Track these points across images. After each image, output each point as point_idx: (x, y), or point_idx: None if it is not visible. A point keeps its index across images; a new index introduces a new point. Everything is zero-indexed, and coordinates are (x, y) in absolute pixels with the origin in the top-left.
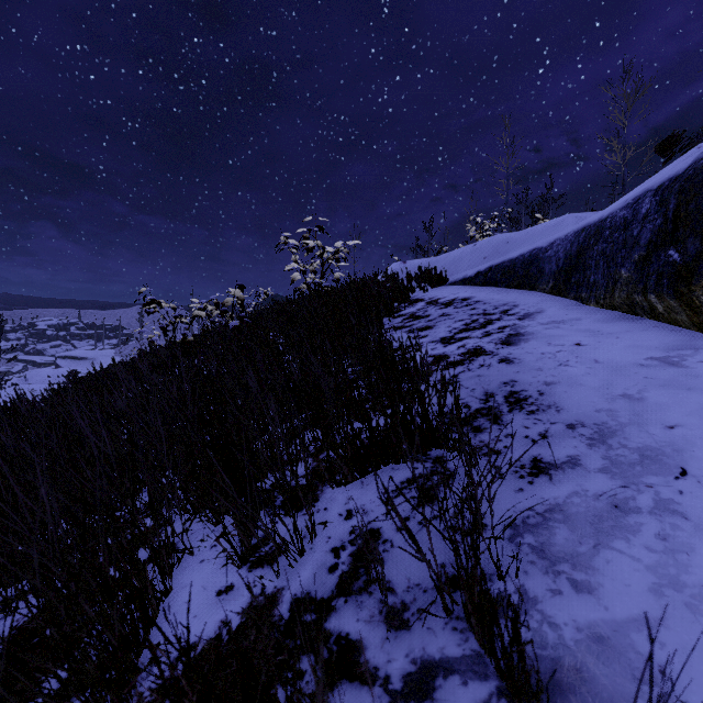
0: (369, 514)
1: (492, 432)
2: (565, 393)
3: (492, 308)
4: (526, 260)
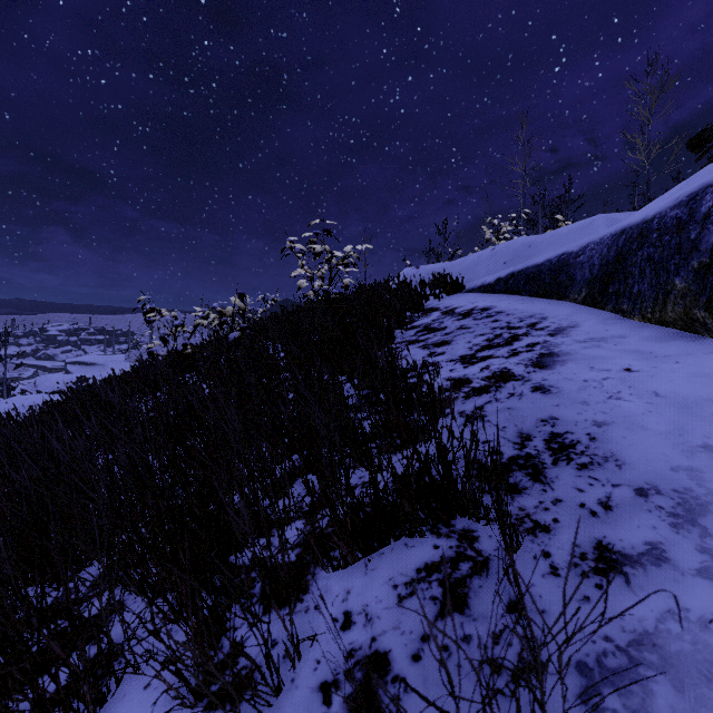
0: (374, 623)
1: (534, 494)
2: (624, 440)
3: (517, 320)
4: (554, 266)
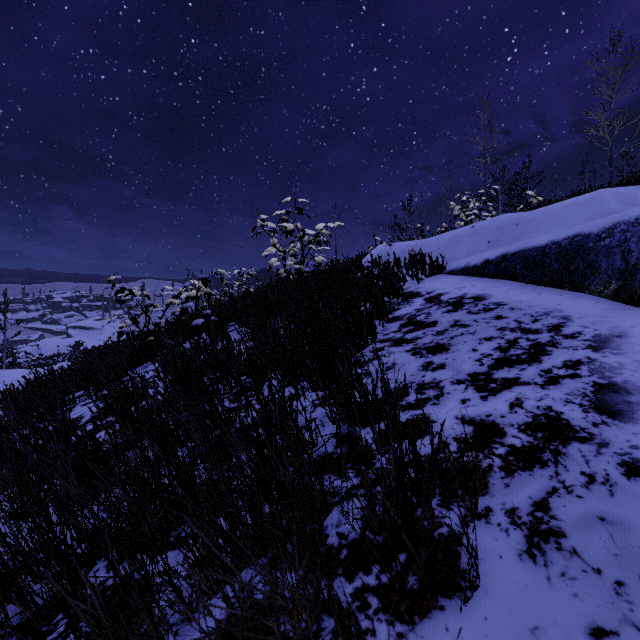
0: None
1: None
2: None
3: (529, 318)
4: (564, 250)
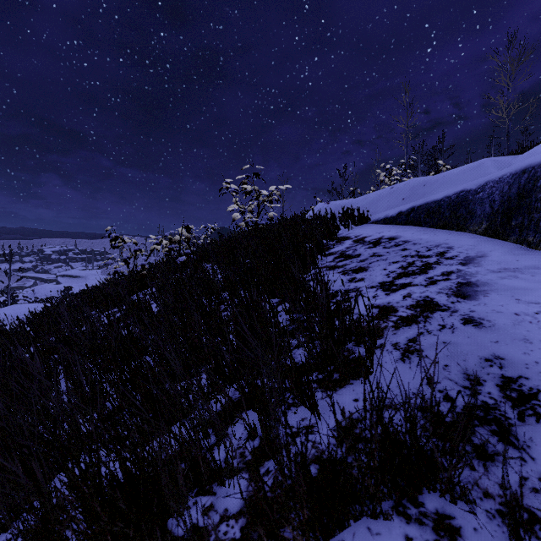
0: None
1: (512, 464)
2: None
3: (425, 249)
4: (453, 202)
